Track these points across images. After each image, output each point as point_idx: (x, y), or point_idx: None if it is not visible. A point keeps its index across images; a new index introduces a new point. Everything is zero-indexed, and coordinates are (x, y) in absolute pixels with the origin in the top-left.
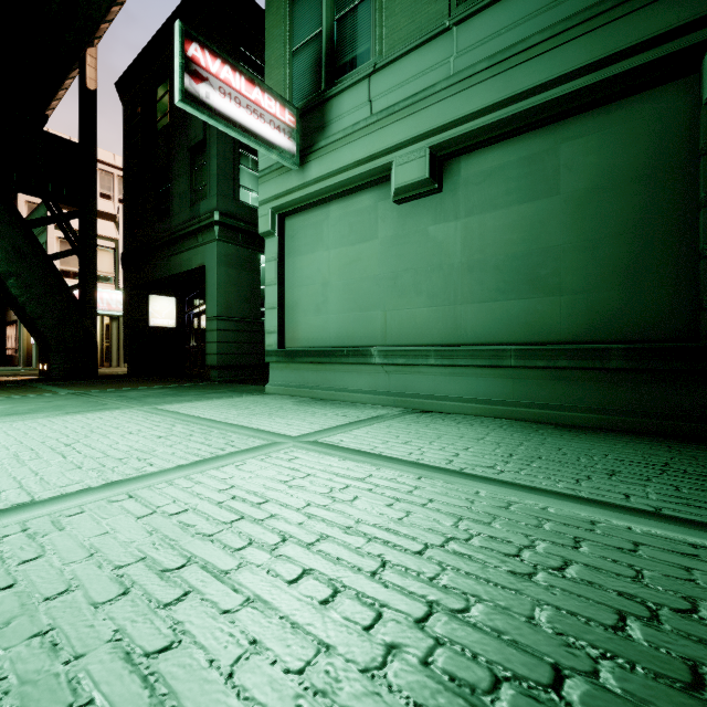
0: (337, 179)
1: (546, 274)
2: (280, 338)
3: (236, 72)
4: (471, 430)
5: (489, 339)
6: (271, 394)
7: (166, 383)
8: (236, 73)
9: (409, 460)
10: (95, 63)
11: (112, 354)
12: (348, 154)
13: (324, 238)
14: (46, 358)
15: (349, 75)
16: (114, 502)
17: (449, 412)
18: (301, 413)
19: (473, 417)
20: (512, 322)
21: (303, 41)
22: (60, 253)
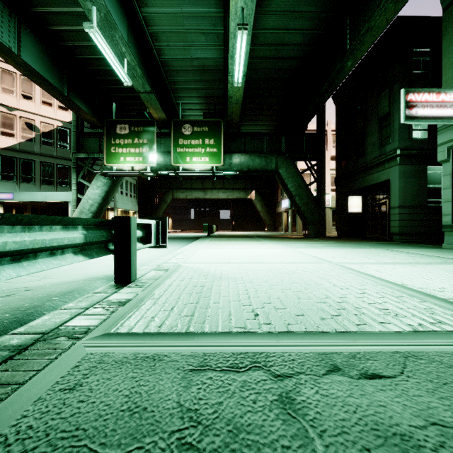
0: None
1: None
2: (452, 218)
3: (430, 93)
4: None
5: None
6: (446, 249)
7: (369, 241)
8: (430, 93)
9: None
10: None
11: None
12: None
13: None
14: (307, 228)
15: None
16: (422, 265)
17: None
18: None
19: None
20: None
21: None
22: (311, 183)
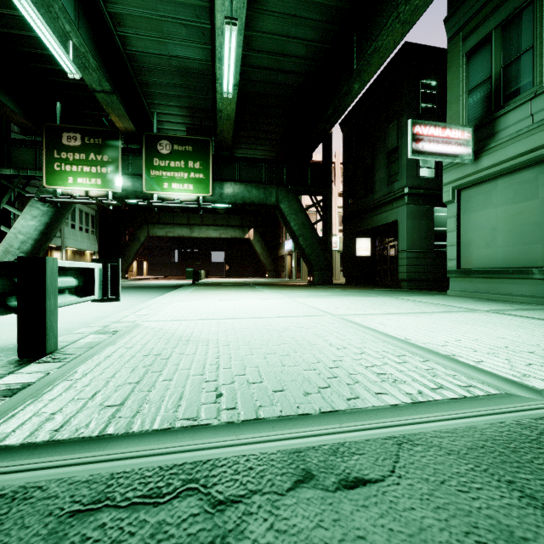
0: (503, 166)
1: None
2: (457, 263)
3: (436, 127)
4: None
5: None
6: (451, 296)
7: (377, 288)
8: (436, 128)
9: None
10: None
11: None
12: (513, 149)
13: (492, 200)
14: (312, 274)
15: (513, 100)
16: (427, 315)
17: None
18: (480, 304)
19: None
20: None
21: (476, 84)
22: (316, 221)
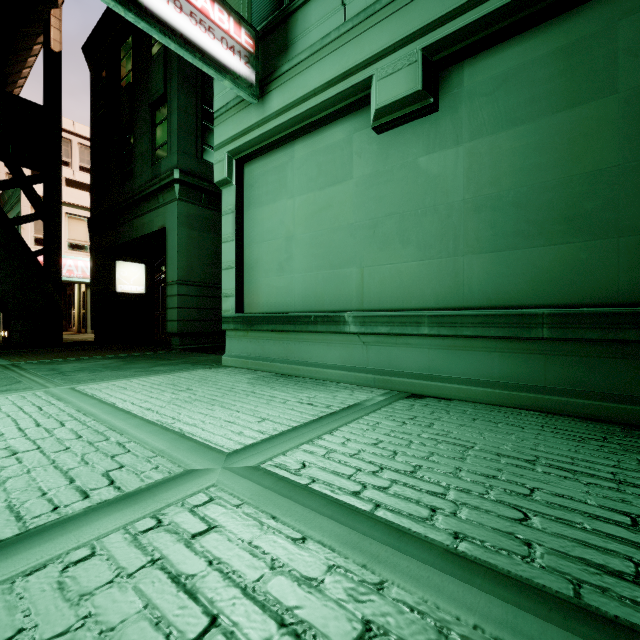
0: (303, 108)
1: (594, 208)
2: (237, 302)
3: None
4: (501, 436)
5: (506, 301)
6: (227, 367)
7: (121, 352)
8: None
9: (437, 539)
10: (60, 25)
11: (87, 320)
12: (316, 75)
13: (287, 183)
14: (7, 325)
15: None
16: None
17: (449, 398)
18: (253, 399)
19: (486, 406)
20: (539, 276)
21: None
22: (22, 217)
